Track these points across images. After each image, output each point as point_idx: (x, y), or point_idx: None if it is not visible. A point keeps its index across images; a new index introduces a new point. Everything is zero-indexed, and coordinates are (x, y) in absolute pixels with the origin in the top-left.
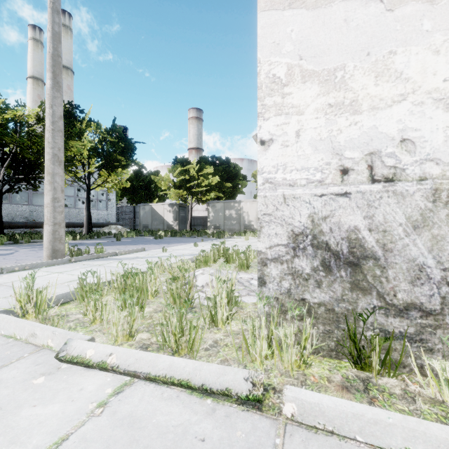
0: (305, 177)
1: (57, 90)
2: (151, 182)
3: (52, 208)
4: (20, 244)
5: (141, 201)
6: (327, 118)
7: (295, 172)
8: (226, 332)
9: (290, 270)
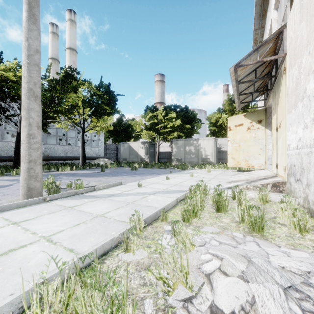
0: None
1: (32, 23)
2: (129, 126)
3: (27, 144)
4: None
5: (122, 141)
6: None
7: None
8: None
9: None
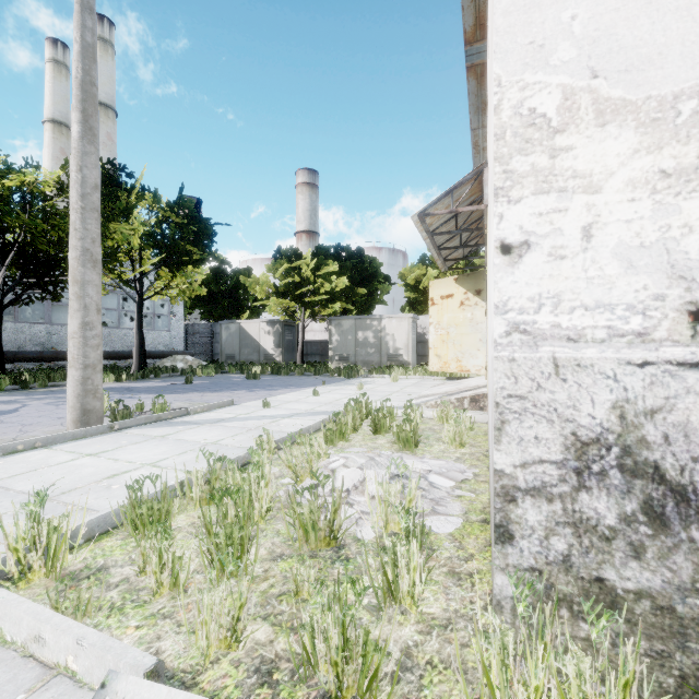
0: (604, 323)
1: (89, 142)
2: (239, 285)
3: (81, 339)
4: (31, 390)
5: (223, 316)
6: (658, 200)
7: (581, 312)
8: (420, 622)
9: (570, 516)
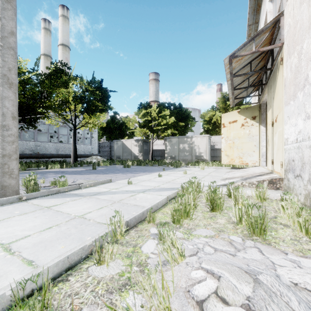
0: None
1: (6, 1)
2: (123, 124)
3: None
4: None
5: (115, 138)
6: None
7: None
8: None
9: None
